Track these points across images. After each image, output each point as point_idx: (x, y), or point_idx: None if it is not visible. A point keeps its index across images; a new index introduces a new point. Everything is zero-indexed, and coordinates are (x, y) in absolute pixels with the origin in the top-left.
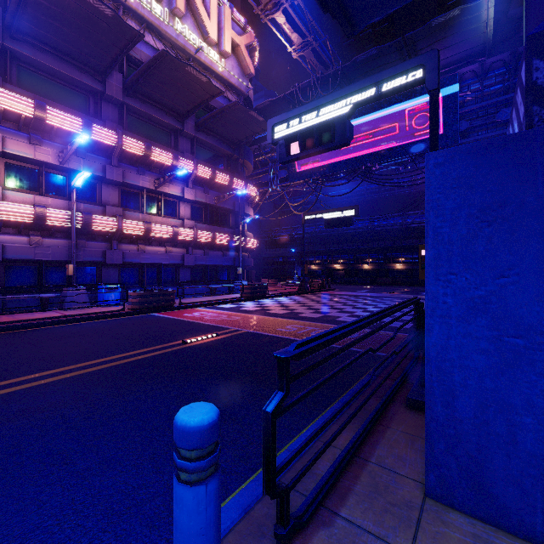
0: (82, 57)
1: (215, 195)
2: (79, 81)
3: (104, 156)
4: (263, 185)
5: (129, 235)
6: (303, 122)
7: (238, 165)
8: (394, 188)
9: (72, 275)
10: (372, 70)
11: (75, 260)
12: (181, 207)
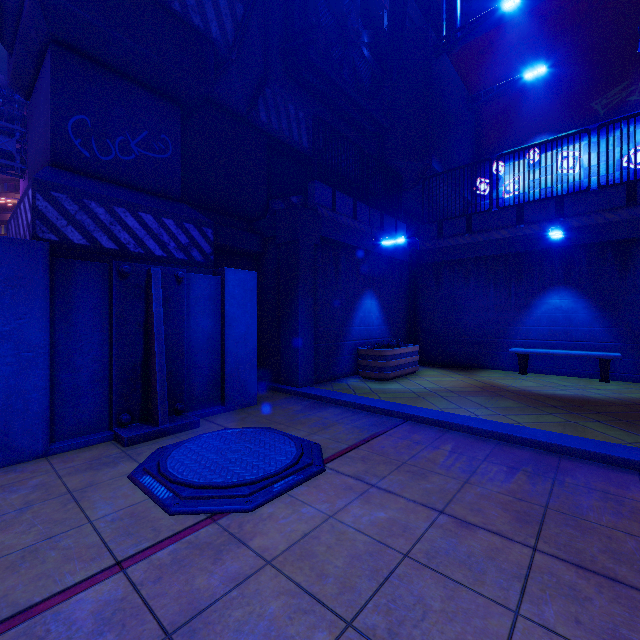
0: None
1: None
2: None
3: None
4: None
5: None
6: None
7: None
8: None
9: None
10: None
11: None
12: None
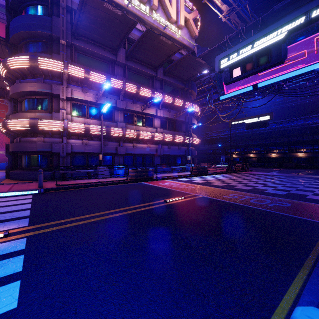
0: (106, 42)
1: (174, 113)
2: (104, 56)
3: (116, 95)
4: (202, 105)
5: (128, 138)
6: (244, 53)
7: (187, 93)
8: (297, 99)
9: (101, 160)
10: (286, 15)
11: (103, 152)
12: (155, 121)
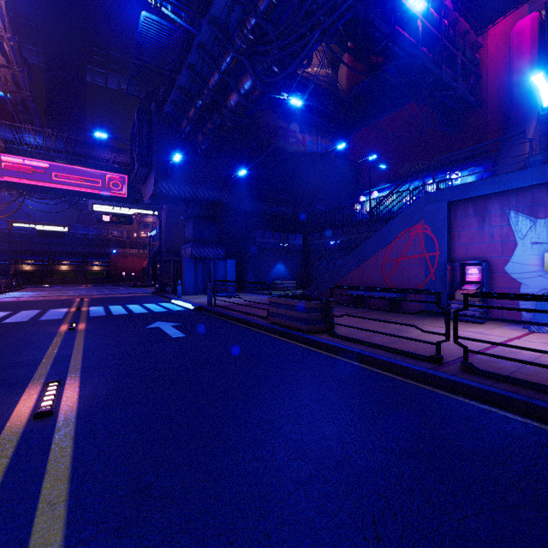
0: None
1: None
2: None
3: None
4: None
5: None
6: (111, 209)
7: None
8: None
9: None
10: (92, 147)
11: None
12: None
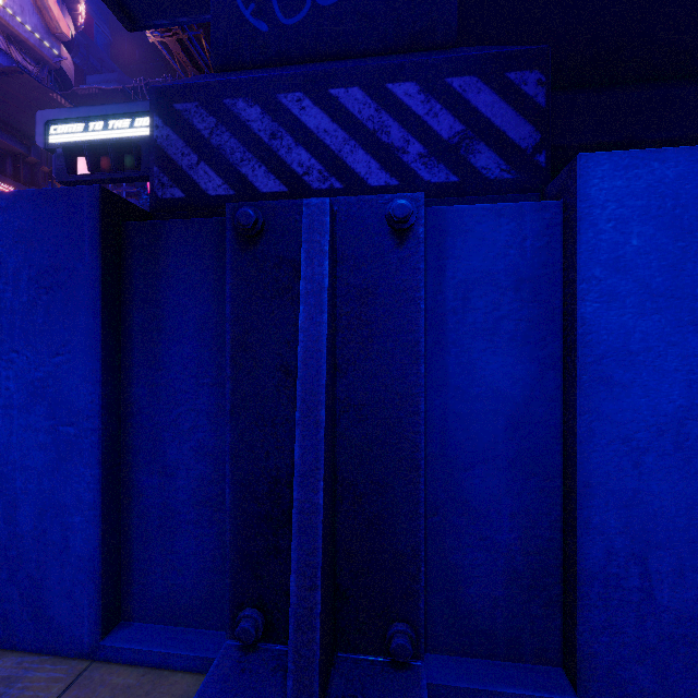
0: None
1: None
2: None
3: None
4: None
5: None
6: (97, 131)
7: (38, 174)
8: None
9: None
10: None
11: None
12: None
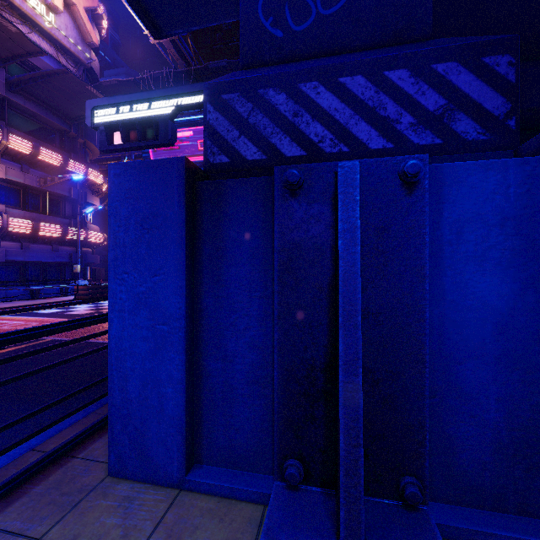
0: None
1: (40, 176)
2: None
3: None
4: None
5: None
6: (127, 112)
7: (76, 144)
8: None
9: None
10: None
11: None
12: None
